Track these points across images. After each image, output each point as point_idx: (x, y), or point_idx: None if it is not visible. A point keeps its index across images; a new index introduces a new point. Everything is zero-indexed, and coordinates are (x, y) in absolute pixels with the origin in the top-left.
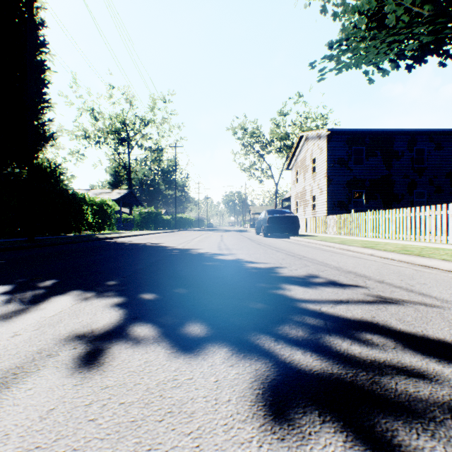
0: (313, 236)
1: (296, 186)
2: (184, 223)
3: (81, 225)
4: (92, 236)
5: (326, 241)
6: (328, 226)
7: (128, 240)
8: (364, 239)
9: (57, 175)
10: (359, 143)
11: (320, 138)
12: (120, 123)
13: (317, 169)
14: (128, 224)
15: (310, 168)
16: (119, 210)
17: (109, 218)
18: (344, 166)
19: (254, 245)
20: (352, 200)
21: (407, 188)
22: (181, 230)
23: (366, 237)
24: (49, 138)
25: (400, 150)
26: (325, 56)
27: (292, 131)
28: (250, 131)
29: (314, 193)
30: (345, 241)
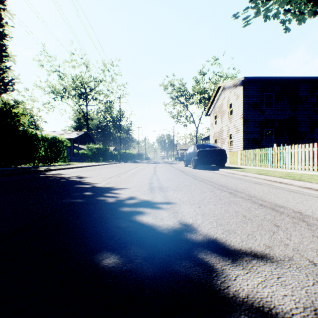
0: (239, 168)
1: (214, 127)
2: (128, 157)
3: (32, 158)
4: (35, 168)
5: (272, 176)
6: (248, 159)
7: (63, 172)
8: (302, 172)
9: (17, 116)
10: (269, 89)
11: (237, 87)
12: (79, 82)
13: (233, 112)
14: (84, 158)
15: (227, 112)
16: (80, 147)
17: (61, 152)
18: (257, 109)
19: (191, 180)
20: (264, 138)
21: (310, 128)
22: (124, 162)
23: (295, 169)
24: (6, 83)
25: (304, 95)
26: (247, 7)
27: (208, 87)
28: (177, 87)
29: (231, 132)
30: (293, 176)
